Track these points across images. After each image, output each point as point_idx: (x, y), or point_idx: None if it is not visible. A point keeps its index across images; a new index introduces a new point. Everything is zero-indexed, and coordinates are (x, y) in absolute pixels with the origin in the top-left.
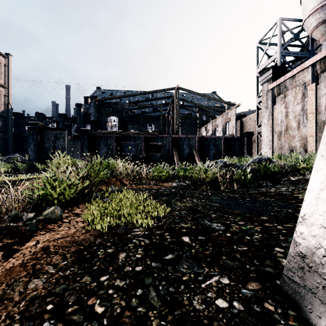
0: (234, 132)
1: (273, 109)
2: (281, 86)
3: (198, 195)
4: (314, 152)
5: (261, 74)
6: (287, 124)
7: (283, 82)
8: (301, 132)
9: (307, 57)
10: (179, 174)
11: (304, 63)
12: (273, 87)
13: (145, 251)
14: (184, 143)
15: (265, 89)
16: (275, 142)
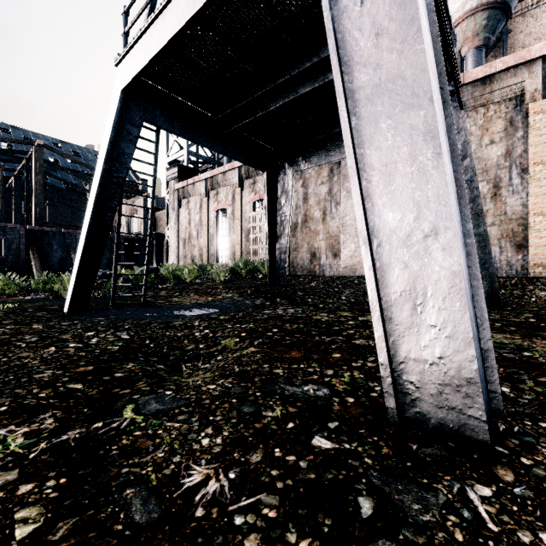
0: (142, 230)
1: (180, 213)
2: (185, 190)
3: (54, 301)
4: (207, 263)
5: (168, 167)
6: (190, 231)
7: (187, 186)
8: (199, 242)
9: (214, 164)
10: (36, 287)
11: (200, 175)
12: (179, 189)
13: (4, 313)
14: (54, 242)
15: (173, 188)
16: (181, 250)
